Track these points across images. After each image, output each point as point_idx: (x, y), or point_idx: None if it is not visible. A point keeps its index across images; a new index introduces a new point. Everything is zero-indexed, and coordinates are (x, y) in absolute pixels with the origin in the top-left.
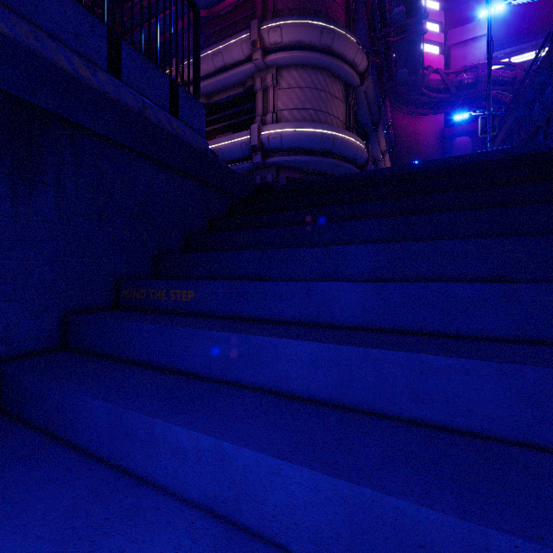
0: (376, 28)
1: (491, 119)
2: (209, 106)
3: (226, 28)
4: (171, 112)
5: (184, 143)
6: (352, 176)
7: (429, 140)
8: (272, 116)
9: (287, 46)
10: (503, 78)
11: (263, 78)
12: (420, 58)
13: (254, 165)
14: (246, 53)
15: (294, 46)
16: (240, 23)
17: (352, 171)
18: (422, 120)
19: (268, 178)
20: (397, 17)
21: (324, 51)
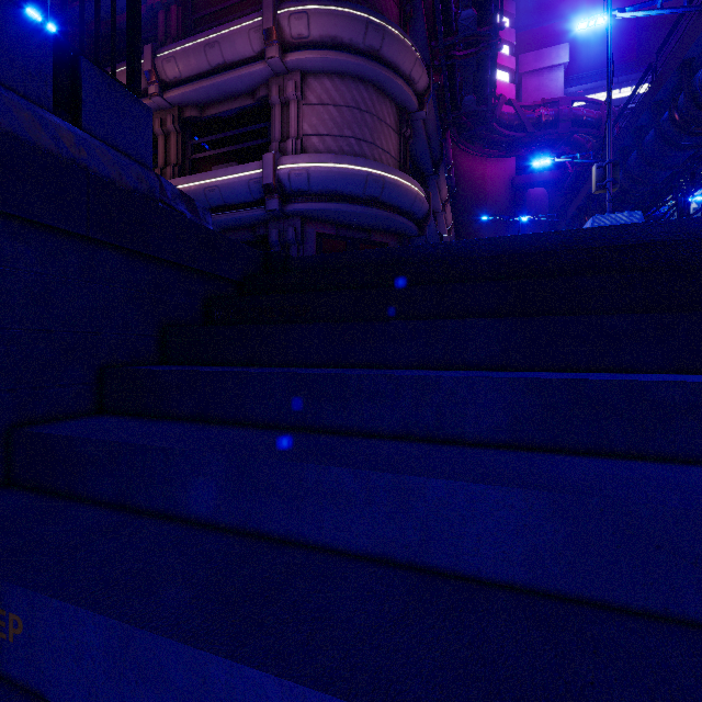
0: (438, 35)
1: (611, 169)
2: (202, 122)
3: (228, 8)
4: (63, 112)
5: (92, 179)
6: (422, 250)
7: (497, 189)
8: (295, 143)
9: (317, 42)
10: (587, 118)
11: (281, 86)
12: (492, 82)
13: (268, 213)
14: (256, 47)
15: (327, 43)
16: (249, 4)
17: (409, 228)
18: (490, 164)
19: (289, 233)
20: (465, 23)
21: (370, 56)
